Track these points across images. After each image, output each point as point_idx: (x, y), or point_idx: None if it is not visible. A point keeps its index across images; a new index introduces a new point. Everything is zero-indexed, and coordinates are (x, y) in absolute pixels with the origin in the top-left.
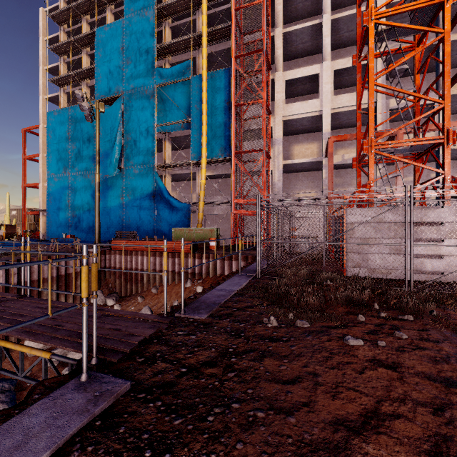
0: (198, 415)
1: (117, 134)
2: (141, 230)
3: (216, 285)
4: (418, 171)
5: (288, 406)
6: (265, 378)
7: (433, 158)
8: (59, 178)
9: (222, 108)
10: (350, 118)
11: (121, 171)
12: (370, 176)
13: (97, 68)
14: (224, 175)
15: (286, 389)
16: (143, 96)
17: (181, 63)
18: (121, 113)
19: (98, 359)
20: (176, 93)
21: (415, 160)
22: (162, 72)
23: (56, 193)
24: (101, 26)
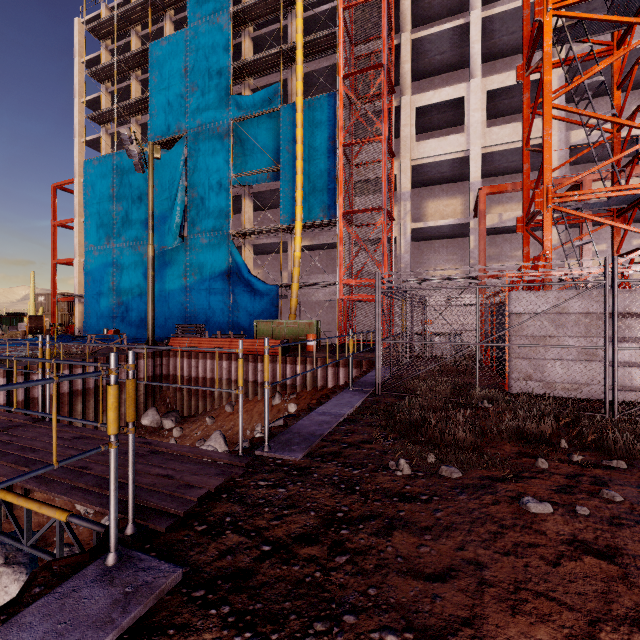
0: (289, 636)
1: (178, 189)
2: (210, 324)
3: (317, 405)
4: (619, 236)
5: (438, 625)
6: (396, 569)
7: (636, 217)
8: (100, 251)
9: (324, 149)
10: (511, 160)
11: (184, 240)
12: (545, 243)
13: (151, 99)
14: (327, 245)
15: (432, 591)
16: (214, 136)
17: (267, 87)
18: (183, 160)
19: (135, 527)
20: (260, 131)
21: (613, 219)
22: (240, 101)
23: (96, 271)
24: (157, 40)
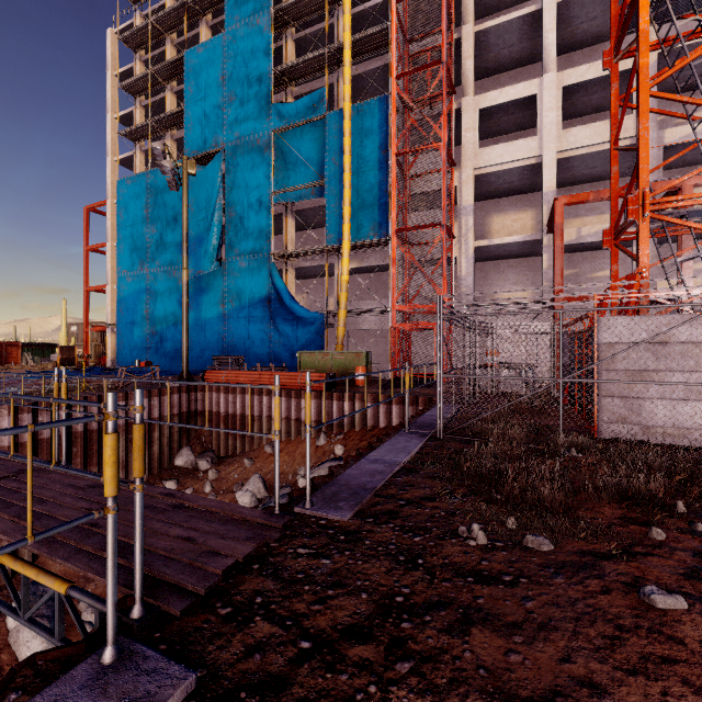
0: None
1: (215, 209)
2: (250, 355)
3: (367, 450)
4: None
5: None
6: (478, 687)
7: None
8: (134, 277)
9: (375, 160)
10: (592, 165)
11: (221, 264)
12: (641, 259)
13: (187, 111)
14: (378, 267)
15: None
16: (254, 149)
17: (311, 93)
18: (220, 177)
19: (144, 608)
20: (303, 142)
21: None
22: (282, 110)
23: (130, 299)
24: (193, 47)
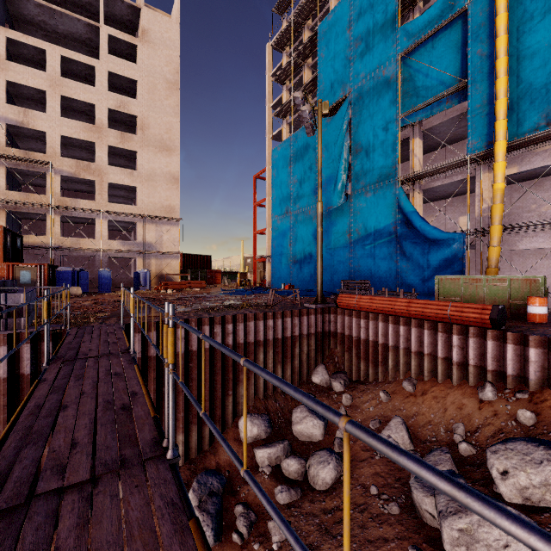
0: None
1: (343, 149)
2: (375, 280)
3: None
4: None
5: None
6: None
7: None
8: (282, 219)
9: (549, 24)
10: None
11: (348, 197)
12: None
13: (319, 75)
14: (549, 167)
15: None
16: (379, 81)
17: None
18: (347, 120)
19: None
20: (435, 51)
21: None
22: (410, 28)
23: (279, 236)
24: (324, 19)
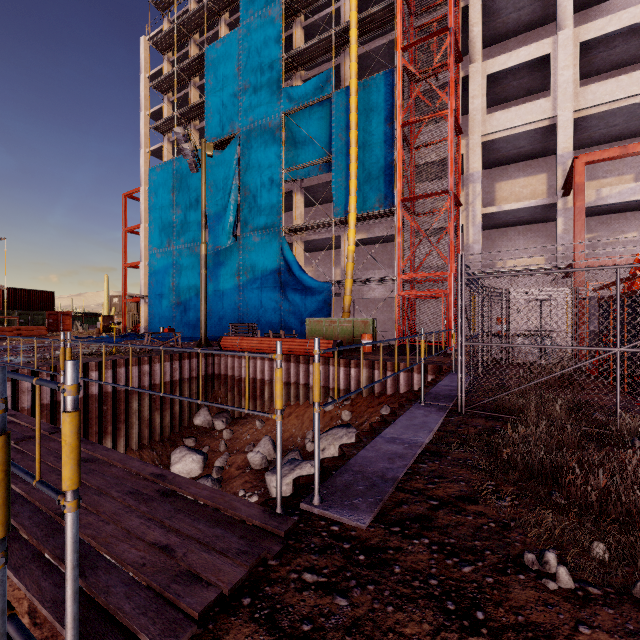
0: None
1: (231, 189)
2: (262, 323)
3: (381, 425)
4: None
5: None
6: None
7: None
8: (162, 253)
9: (380, 133)
10: (612, 124)
11: (237, 239)
12: None
13: (207, 102)
14: (383, 237)
15: None
16: (266, 132)
17: (319, 74)
18: (236, 160)
19: None
20: (312, 121)
21: None
22: (291, 93)
23: (159, 273)
24: (212, 44)
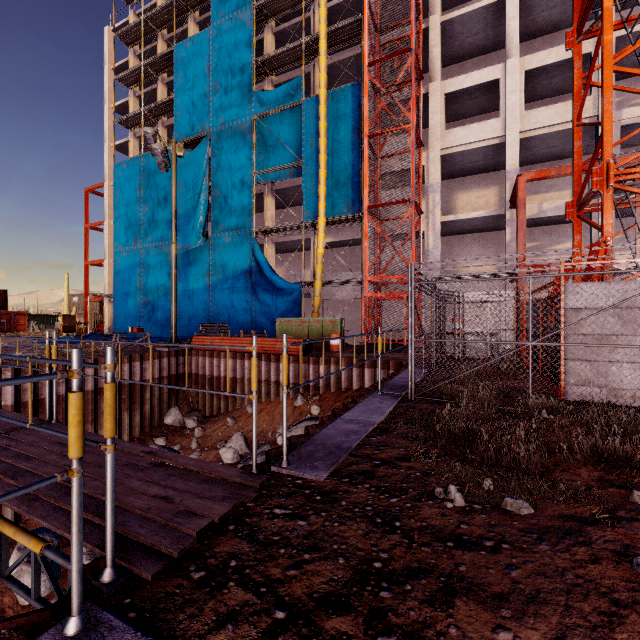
0: None
1: (202, 189)
2: (233, 323)
3: (342, 410)
4: None
5: None
6: None
7: None
8: (128, 251)
9: (348, 142)
10: (552, 145)
11: (207, 239)
12: (605, 228)
13: (176, 100)
14: (351, 241)
15: None
16: (237, 133)
17: (289, 81)
18: (206, 160)
19: (115, 572)
20: (282, 126)
21: None
22: (262, 97)
23: (125, 272)
24: (181, 42)
